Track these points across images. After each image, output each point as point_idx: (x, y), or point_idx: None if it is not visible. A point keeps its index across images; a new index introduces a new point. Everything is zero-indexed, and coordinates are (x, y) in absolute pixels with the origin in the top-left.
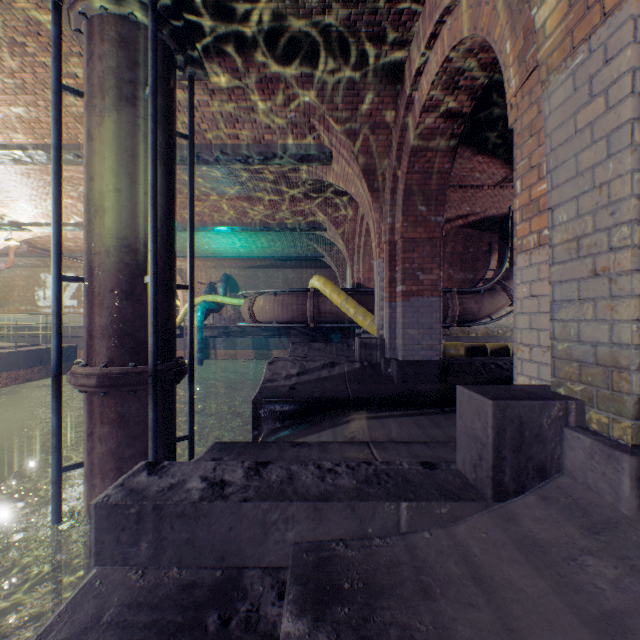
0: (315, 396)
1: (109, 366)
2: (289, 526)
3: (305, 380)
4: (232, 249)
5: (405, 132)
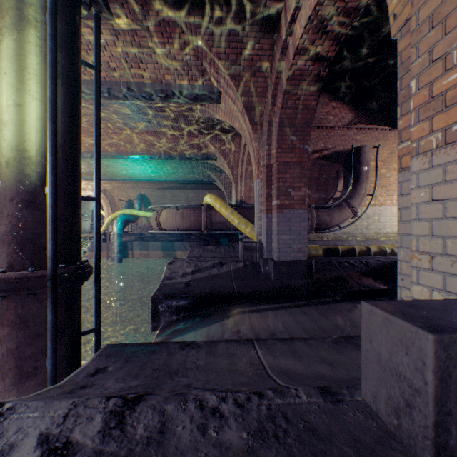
0: (206, 292)
1: (9, 271)
2: None
3: (198, 277)
4: (145, 174)
5: (280, 74)
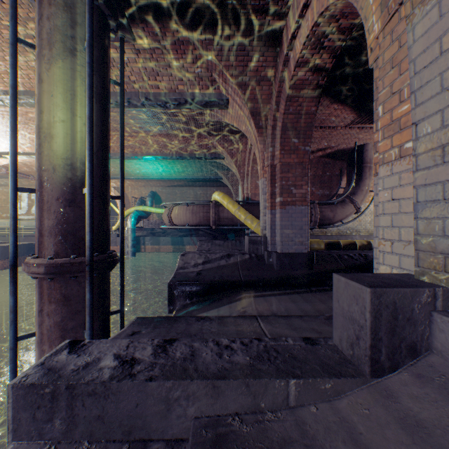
0: (216, 279)
1: (55, 258)
2: (190, 402)
3: (208, 267)
4: (156, 173)
5: (283, 83)
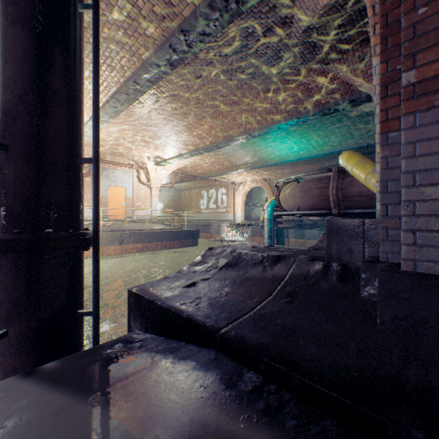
0: (181, 307)
1: None
2: None
3: (221, 276)
4: (292, 153)
5: None
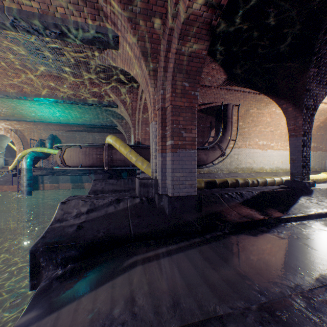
0: (99, 236)
1: None
2: None
3: (93, 217)
4: (54, 117)
5: (175, 19)
